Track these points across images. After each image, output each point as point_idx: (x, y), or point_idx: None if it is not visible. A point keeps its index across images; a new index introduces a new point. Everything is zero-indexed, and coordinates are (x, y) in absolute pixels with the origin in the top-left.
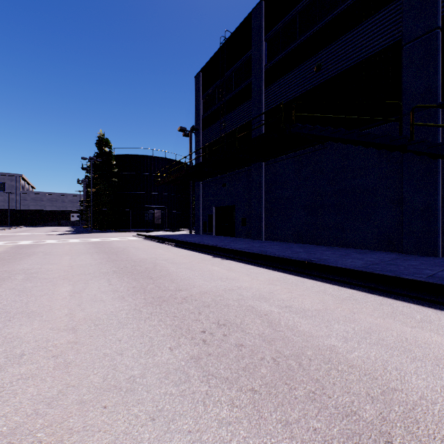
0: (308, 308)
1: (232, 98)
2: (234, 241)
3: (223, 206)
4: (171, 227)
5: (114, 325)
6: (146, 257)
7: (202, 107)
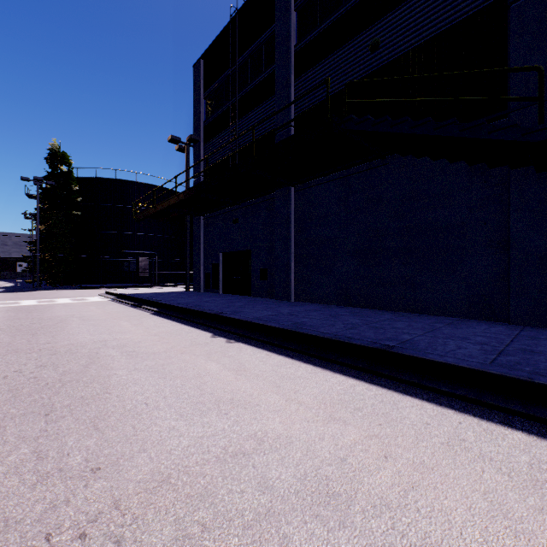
0: None
1: (246, 94)
2: (249, 304)
3: (233, 251)
4: (164, 280)
5: None
6: (86, 341)
7: (204, 110)
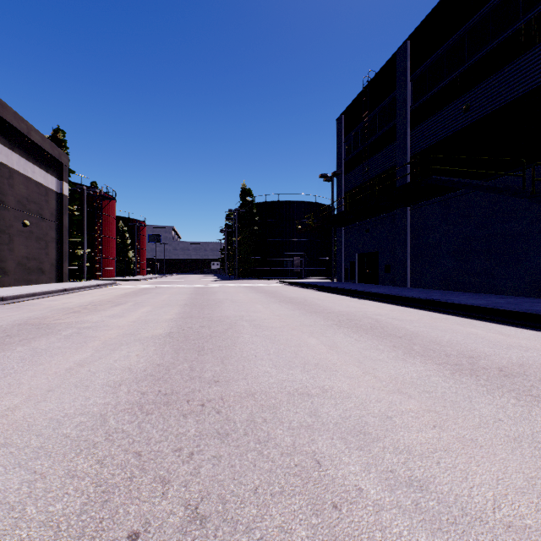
0: (406, 319)
1: (375, 140)
2: (375, 287)
3: (366, 252)
4: (311, 275)
5: (295, 316)
6: (296, 296)
7: (344, 151)
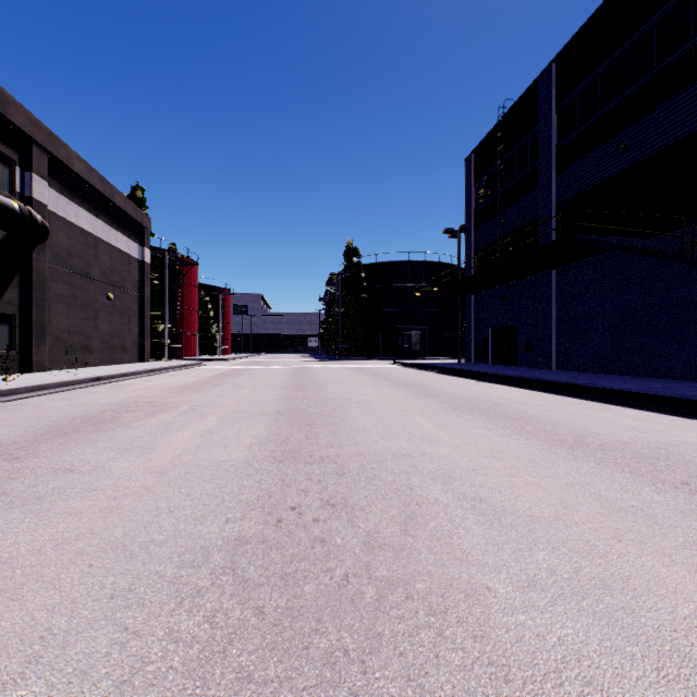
0: (532, 403)
1: (513, 187)
2: (510, 370)
3: (501, 326)
4: (433, 354)
5: (407, 399)
6: (412, 379)
7: (474, 199)
